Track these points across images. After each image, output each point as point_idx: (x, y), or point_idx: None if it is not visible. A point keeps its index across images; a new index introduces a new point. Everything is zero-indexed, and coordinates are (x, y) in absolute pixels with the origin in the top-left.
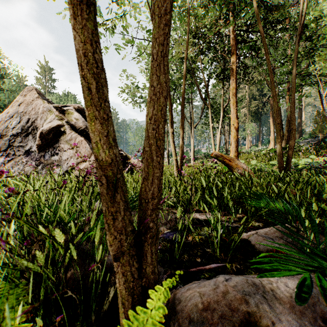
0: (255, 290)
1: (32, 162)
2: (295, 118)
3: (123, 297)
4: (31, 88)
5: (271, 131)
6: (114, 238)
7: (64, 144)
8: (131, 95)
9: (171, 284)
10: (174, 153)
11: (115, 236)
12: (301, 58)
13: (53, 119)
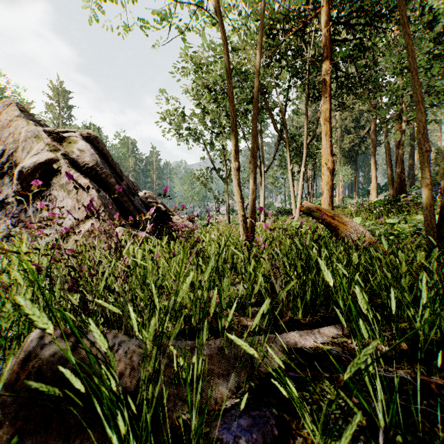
0: None
1: (7, 220)
2: None
3: None
4: (10, 102)
5: (372, 177)
6: None
7: (58, 190)
8: (177, 127)
9: None
10: (240, 205)
11: None
12: (432, 61)
13: (41, 150)
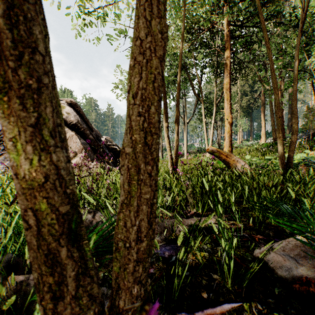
0: None
1: None
2: (297, 111)
3: None
4: None
5: (262, 126)
6: None
7: None
8: (126, 91)
9: None
10: (169, 148)
11: None
12: None
13: None
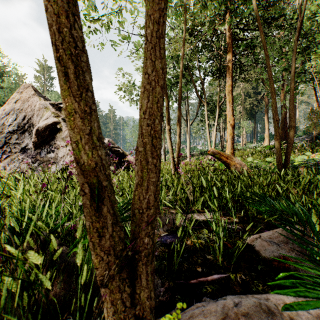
0: (271, 318)
1: (28, 159)
2: (293, 115)
3: None
4: (27, 85)
5: (266, 128)
6: (101, 259)
7: (60, 141)
8: (128, 93)
9: None
10: (171, 150)
11: (102, 257)
12: (297, 55)
13: (49, 116)
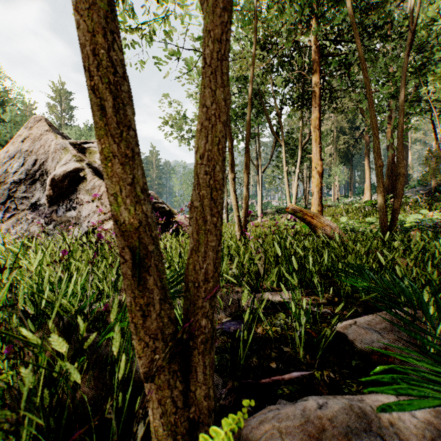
0: (365, 424)
1: (40, 219)
2: (403, 158)
3: (159, 438)
4: (39, 118)
5: (366, 177)
6: (145, 345)
7: (84, 194)
8: (177, 129)
9: (236, 426)
10: (236, 207)
11: (147, 343)
12: (409, 77)
13: (69, 161)
